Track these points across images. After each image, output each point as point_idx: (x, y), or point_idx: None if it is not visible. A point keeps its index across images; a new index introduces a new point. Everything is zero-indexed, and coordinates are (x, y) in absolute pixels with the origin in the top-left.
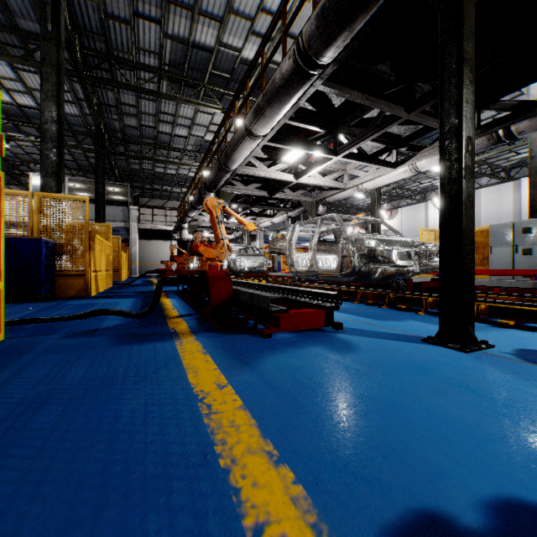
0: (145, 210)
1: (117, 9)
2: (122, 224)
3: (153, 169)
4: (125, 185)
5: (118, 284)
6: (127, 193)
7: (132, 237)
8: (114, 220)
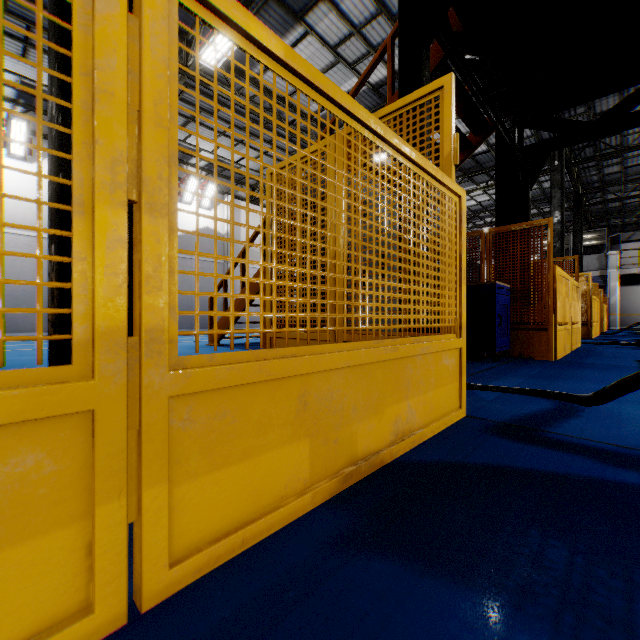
0: (625, 247)
1: (605, 106)
2: (596, 273)
3: (639, 199)
4: (600, 230)
5: (604, 333)
6: (601, 236)
7: (609, 286)
8: (587, 270)
